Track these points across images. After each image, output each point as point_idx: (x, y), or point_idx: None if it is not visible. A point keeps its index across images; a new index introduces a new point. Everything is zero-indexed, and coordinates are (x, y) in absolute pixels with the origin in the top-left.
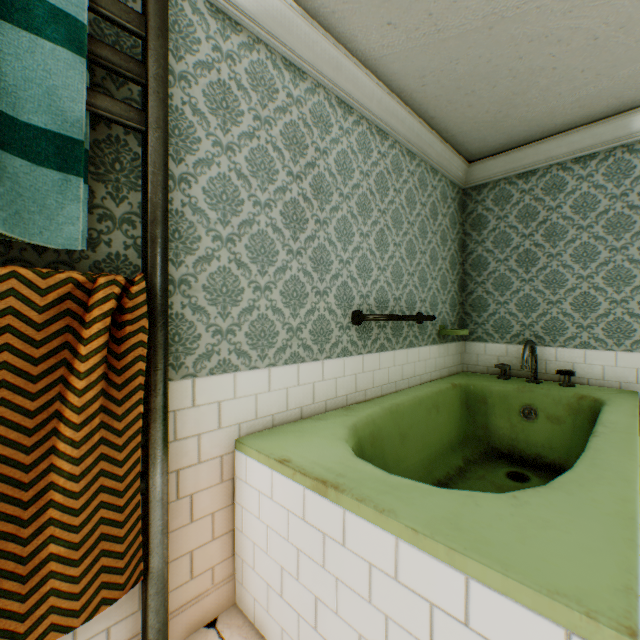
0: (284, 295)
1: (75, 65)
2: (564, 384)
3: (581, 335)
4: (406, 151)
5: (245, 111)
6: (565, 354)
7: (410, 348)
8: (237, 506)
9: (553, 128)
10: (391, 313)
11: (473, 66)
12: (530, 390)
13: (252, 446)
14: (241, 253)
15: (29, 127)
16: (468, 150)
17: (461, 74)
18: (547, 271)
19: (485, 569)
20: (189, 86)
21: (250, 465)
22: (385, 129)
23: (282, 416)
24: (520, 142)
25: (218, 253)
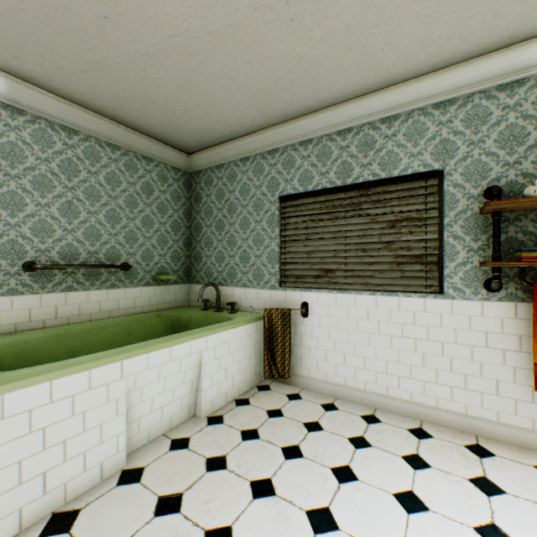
0: None
1: None
2: (230, 312)
3: (244, 278)
4: (107, 144)
5: None
6: (237, 291)
7: (113, 289)
8: None
9: (222, 137)
10: (85, 263)
11: (116, 92)
12: (211, 317)
13: None
14: None
15: None
16: (179, 146)
17: (113, 96)
18: (229, 234)
19: None
20: None
21: None
22: (72, 127)
23: None
24: (210, 144)
25: None
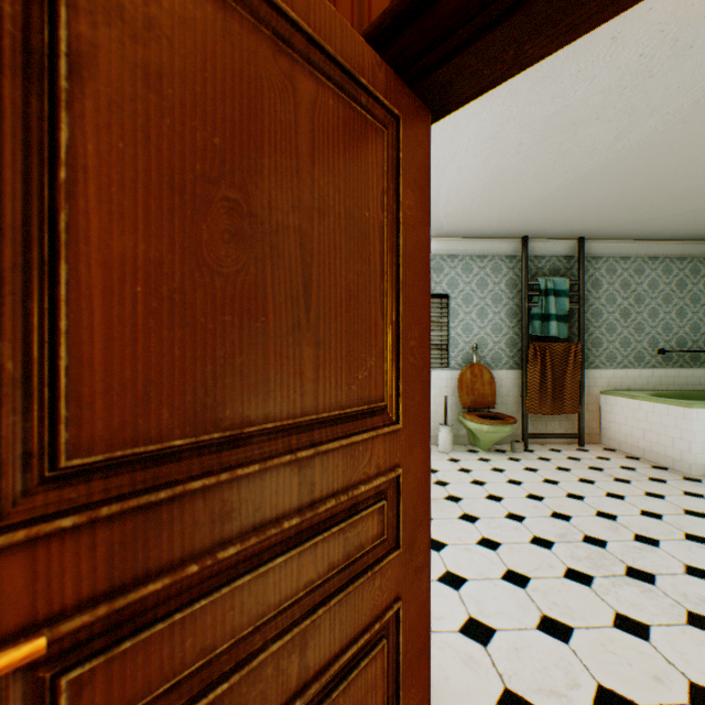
0: (619, 343)
1: (566, 300)
2: None
3: None
4: (703, 259)
5: (603, 283)
6: None
7: None
8: (600, 412)
9: None
10: (688, 349)
11: None
12: None
13: (607, 392)
14: (602, 331)
15: (558, 315)
16: None
17: None
18: None
19: (670, 402)
20: (585, 285)
21: (606, 398)
22: (682, 257)
23: (618, 388)
24: None
25: (594, 332)
